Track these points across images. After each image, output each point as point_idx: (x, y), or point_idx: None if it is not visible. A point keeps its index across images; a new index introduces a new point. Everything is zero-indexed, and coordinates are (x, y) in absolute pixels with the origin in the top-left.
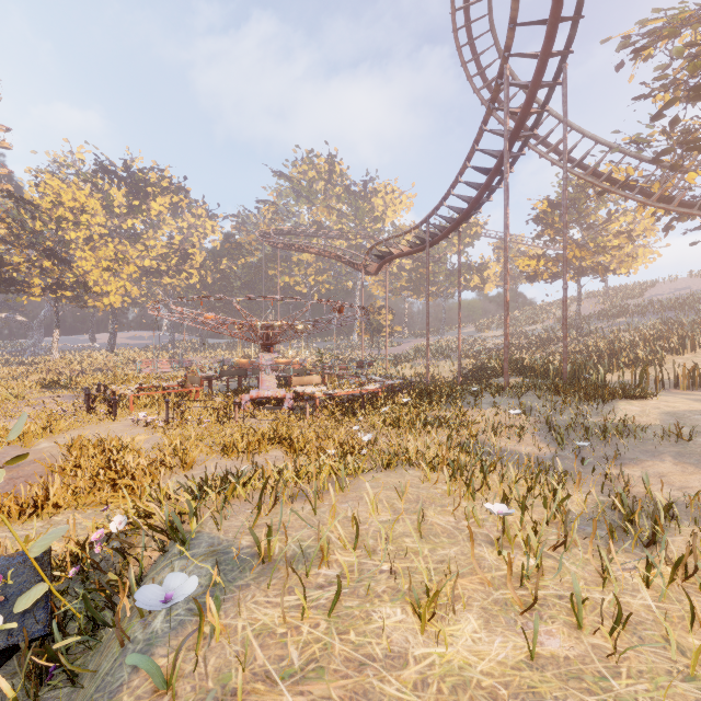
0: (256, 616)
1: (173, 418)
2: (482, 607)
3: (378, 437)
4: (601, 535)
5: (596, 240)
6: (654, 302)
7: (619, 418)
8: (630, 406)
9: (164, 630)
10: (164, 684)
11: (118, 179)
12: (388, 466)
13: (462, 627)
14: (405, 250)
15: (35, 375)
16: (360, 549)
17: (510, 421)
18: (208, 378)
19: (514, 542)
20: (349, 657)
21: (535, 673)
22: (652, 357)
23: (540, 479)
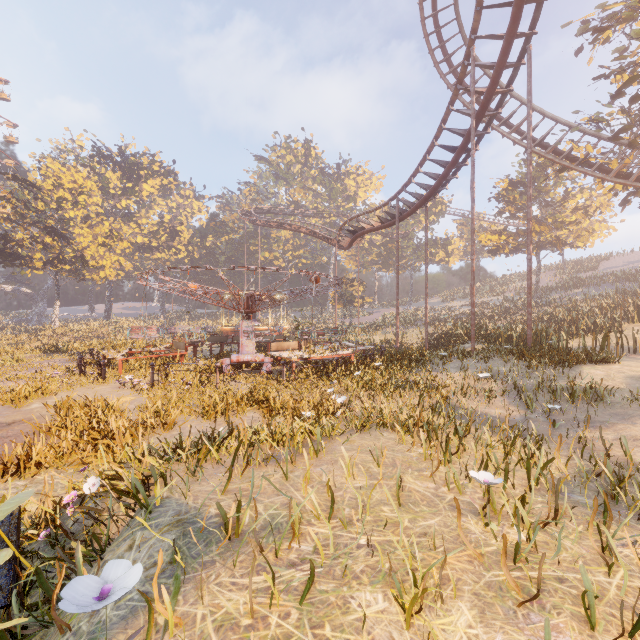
0: (219, 601)
1: (158, 381)
2: (474, 592)
3: (351, 399)
4: (589, 503)
5: (555, 216)
6: (608, 274)
7: (585, 382)
8: (594, 371)
9: (113, 619)
10: None
11: (113, 163)
12: (362, 428)
13: (454, 619)
14: (376, 225)
15: (37, 341)
16: (336, 519)
17: (479, 384)
18: (193, 344)
19: (501, 513)
20: None
21: None
22: (609, 325)
23: (515, 442)
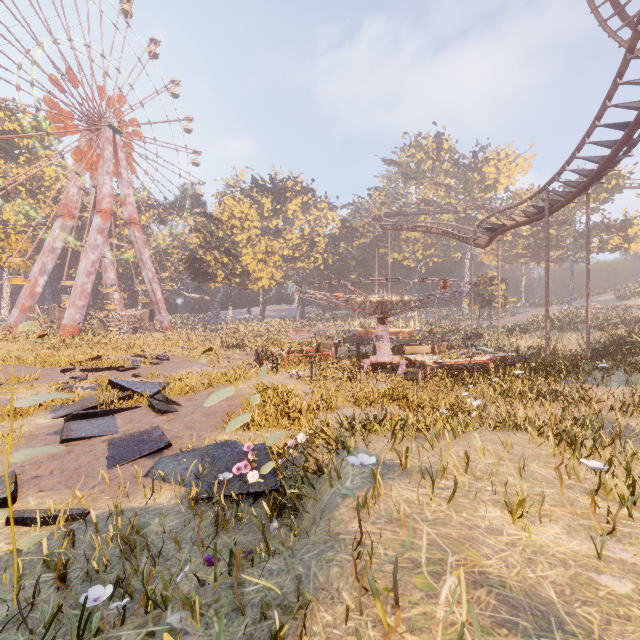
0: (402, 493)
1: (315, 375)
2: (567, 524)
3: (487, 404)
4: None
5: None
6: None
7: None
8: None
9: (352, 488)
10: (361, 506)
11: (267, 190)
12: (496, 427)
13: (547, 529)
14: (520, 220)
15: (219, 338)
16: (470, 475)
17: None
18: (334, 344)
19: (609, 494)
20: (463, 523)
21: (601, 562)
22: None
23: None
